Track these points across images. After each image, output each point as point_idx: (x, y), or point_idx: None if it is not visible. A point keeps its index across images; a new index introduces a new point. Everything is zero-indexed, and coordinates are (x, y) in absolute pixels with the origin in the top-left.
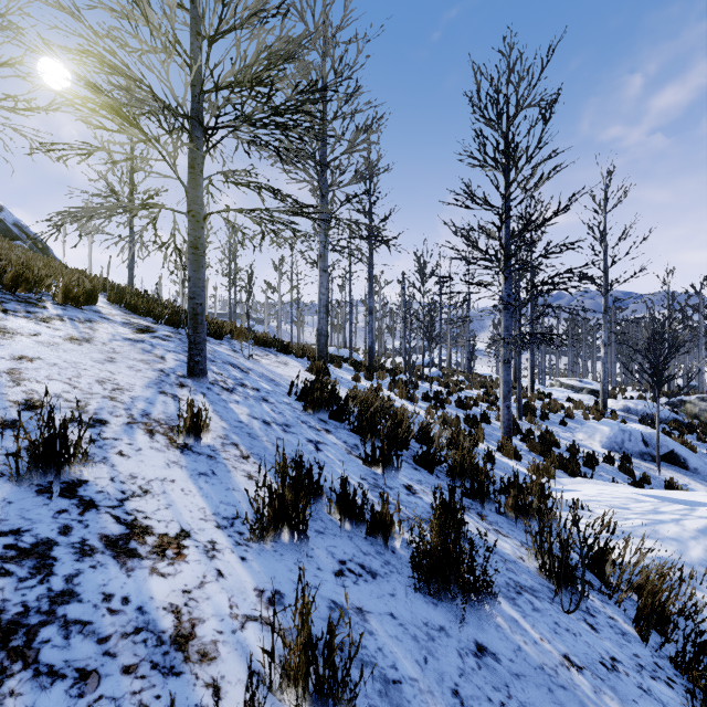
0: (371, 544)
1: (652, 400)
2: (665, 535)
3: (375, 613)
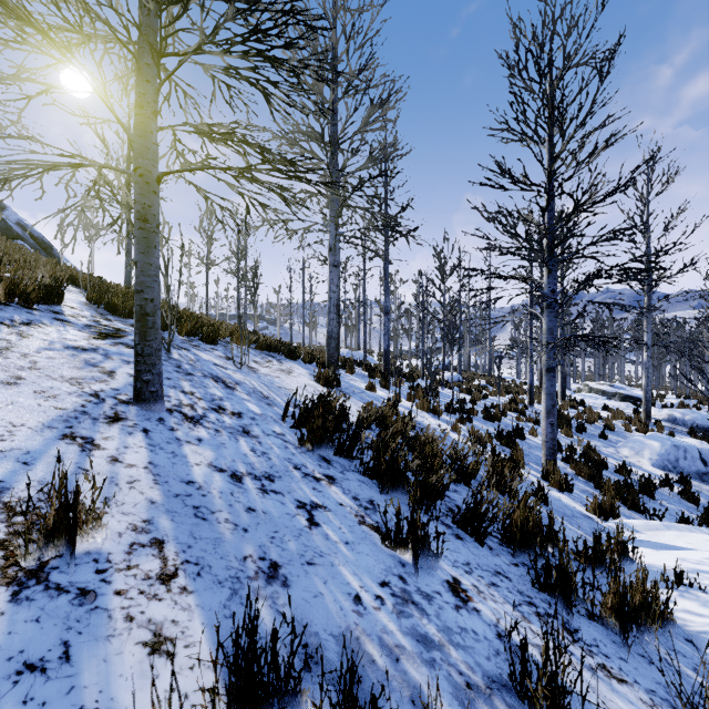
0: None
1: (696, 408)
2: None
3: None
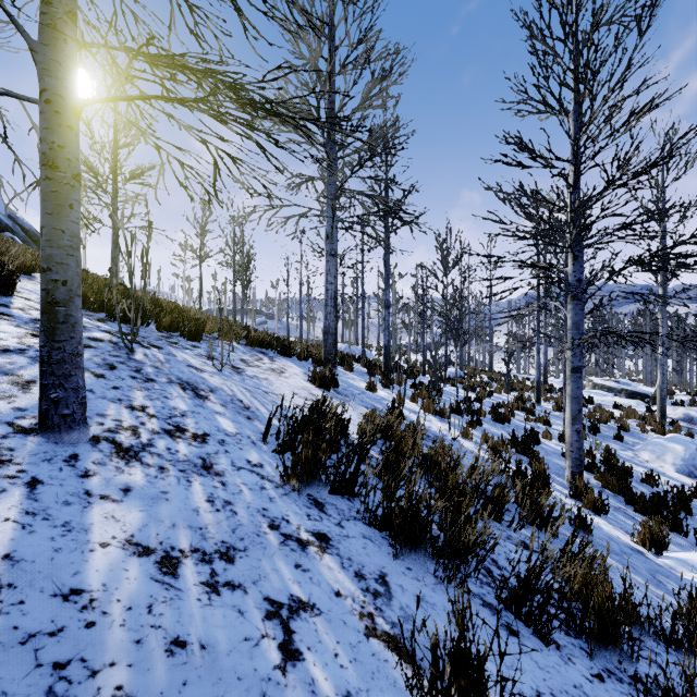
0: None
1: None
2: None
3: None
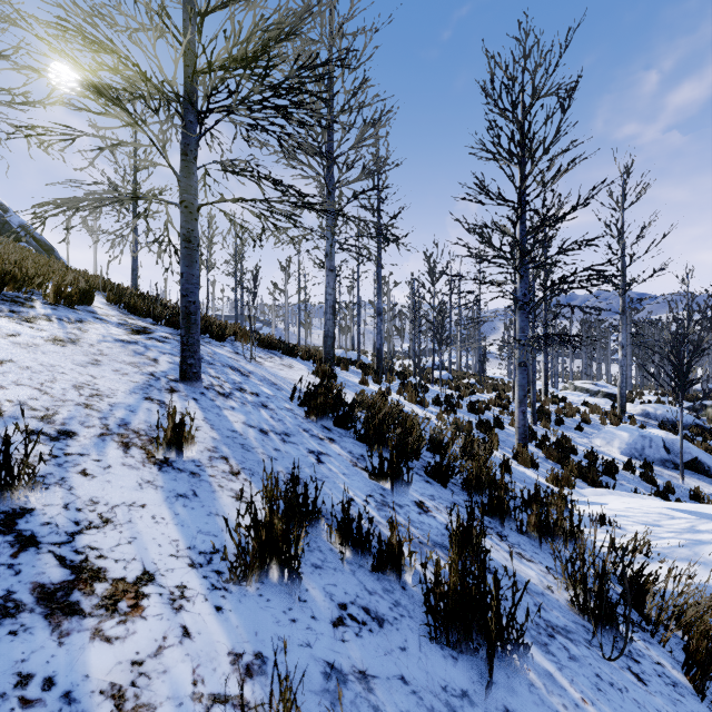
0: (378, 578)
1: (671, 404)
2: (707, 558)
3: (381, 678)
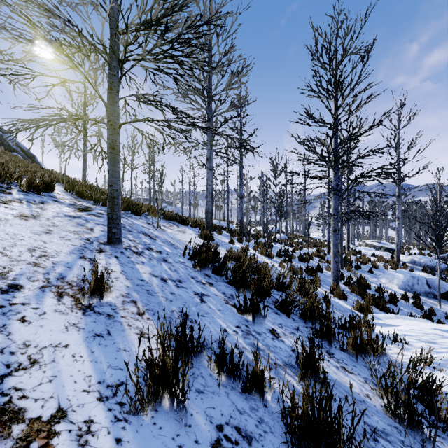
0: (246, 398)
1: (429, 255)
2: None
3: None
